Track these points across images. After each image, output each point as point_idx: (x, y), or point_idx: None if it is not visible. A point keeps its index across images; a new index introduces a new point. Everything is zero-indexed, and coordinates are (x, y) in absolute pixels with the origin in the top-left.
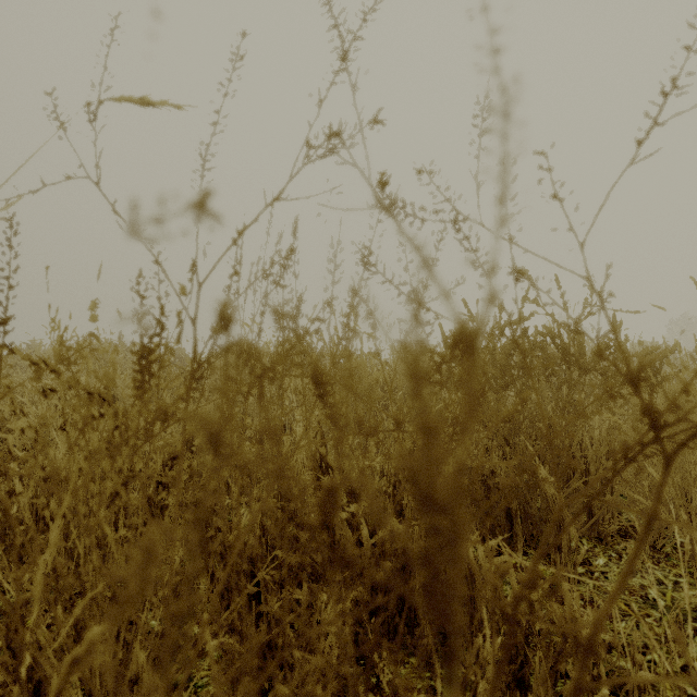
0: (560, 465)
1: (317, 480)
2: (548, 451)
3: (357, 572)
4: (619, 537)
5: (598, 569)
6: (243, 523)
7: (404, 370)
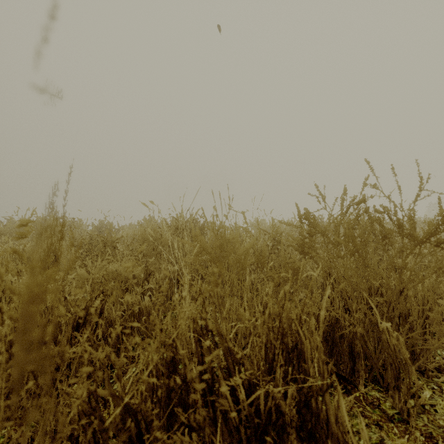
0: (395, 317)
1: (199, 341)
2: (383, 305)
3: (235, 426)
4: (434, 370)
5: (427, 401)
6: (120, 407)
7: (263, 238)
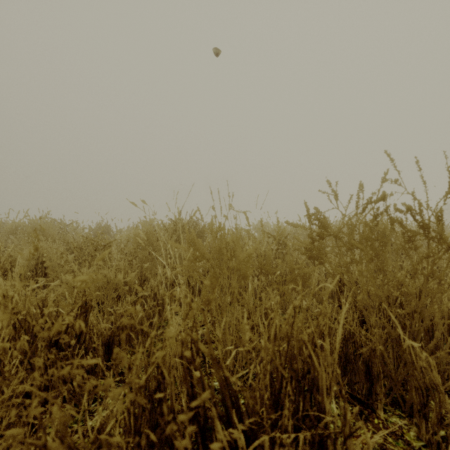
0: (419, 333)
1: (188, 369)
2: (405, 318)
3: None
4: None
5: None
6: None
7: (267, 242)
